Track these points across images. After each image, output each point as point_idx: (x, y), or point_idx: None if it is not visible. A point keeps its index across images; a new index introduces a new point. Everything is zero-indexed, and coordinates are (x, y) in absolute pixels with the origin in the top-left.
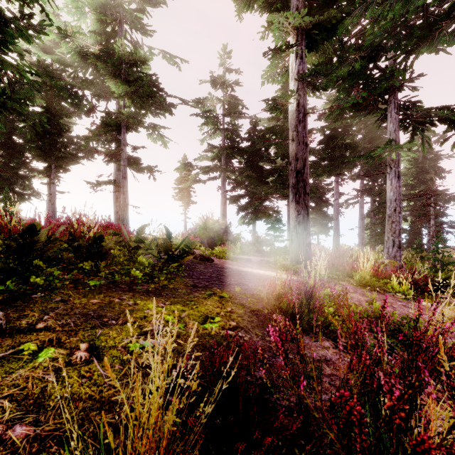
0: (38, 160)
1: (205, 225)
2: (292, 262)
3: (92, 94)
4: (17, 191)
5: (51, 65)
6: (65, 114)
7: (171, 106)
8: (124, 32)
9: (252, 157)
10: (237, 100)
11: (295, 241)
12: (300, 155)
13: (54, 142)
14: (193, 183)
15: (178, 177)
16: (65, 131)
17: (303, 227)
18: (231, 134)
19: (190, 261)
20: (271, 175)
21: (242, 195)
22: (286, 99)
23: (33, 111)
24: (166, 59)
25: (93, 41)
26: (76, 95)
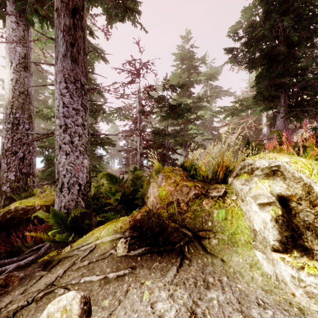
0: None
1: None
2: None
3: None
4: None
5: None
6: None
7: None
8: None
9: None
10: None
11: None
12: None
13: None
14: None
15: None
16: None
17: None
18: None
19: None
20: None
21: None
22: None
23: None
24: None
25: None
26: None
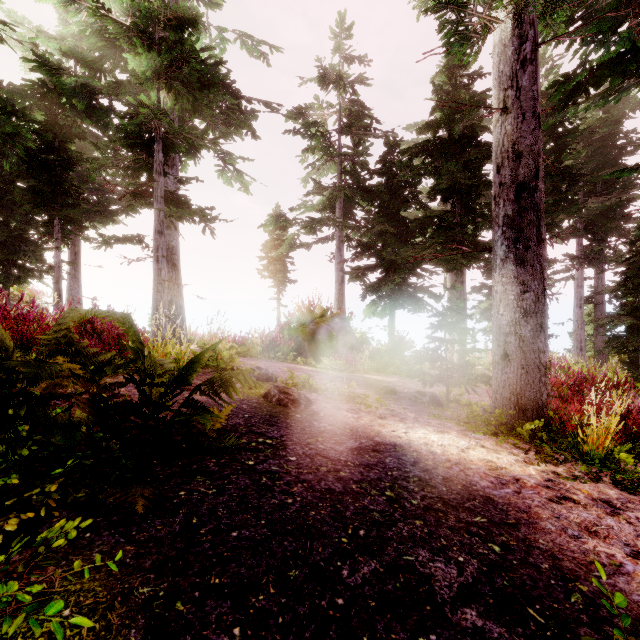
0: (30, 209)
1: (307, 318)
2: (506, 411)
3: (124, 102)
4: (21, 265)
5: (73, 71)
6: (77, 133)
7: (249, 113)
8: (176, 1)
9: (389, 201)
10: (363, 108)
11: (513, 358)
12: (525, 144)
13: (58, 180)
14: (291, 250)
15: (268, 240)
16: (76, 163)
17: (534, 324)
18: (352, 165)
19: (248, 410)
20: (421, 231)
21: (370, 266)
22: (493, 2)
23: (1, 117)
24: (247, 49)
25: (120, 9)
26: (99, 107)
